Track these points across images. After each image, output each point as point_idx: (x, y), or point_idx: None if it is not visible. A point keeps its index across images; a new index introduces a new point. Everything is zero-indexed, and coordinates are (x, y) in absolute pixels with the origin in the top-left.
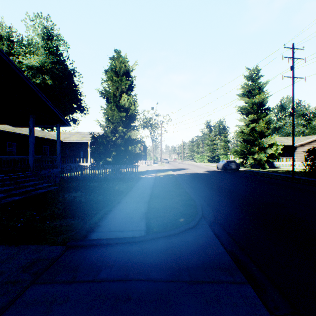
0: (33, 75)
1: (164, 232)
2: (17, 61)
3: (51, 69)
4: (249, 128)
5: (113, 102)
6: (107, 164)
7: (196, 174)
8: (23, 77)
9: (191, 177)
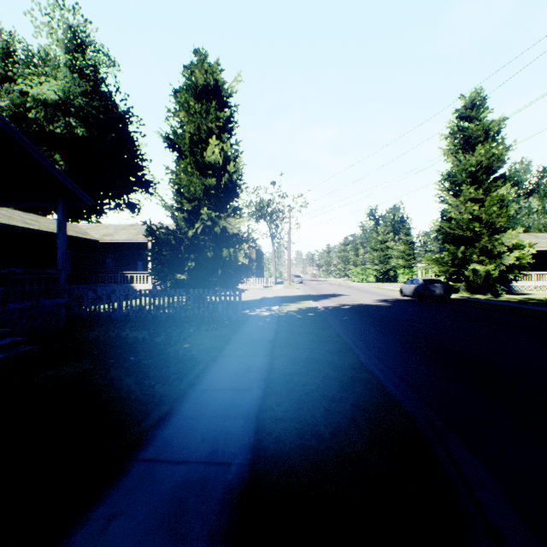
0: (48, 117)
1: None
2: (17, 91)
3: (83, 107)
4: (464, 215)
5: (189, 157)
6: (177, 287)
7: (363, 306)
8: None
9: (357, 315)
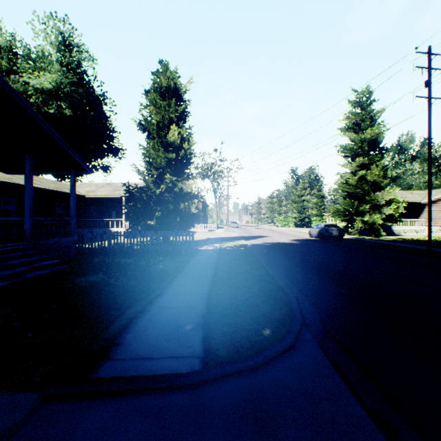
0: (44, 102)
1: (237, 363)
2: (21, 82)
3: (70, 94)
4: (356, 177)
5: (157, 138)
6: (148, 230)
7: (280, 244)
8: (12, 94)
9: (274, 249)
